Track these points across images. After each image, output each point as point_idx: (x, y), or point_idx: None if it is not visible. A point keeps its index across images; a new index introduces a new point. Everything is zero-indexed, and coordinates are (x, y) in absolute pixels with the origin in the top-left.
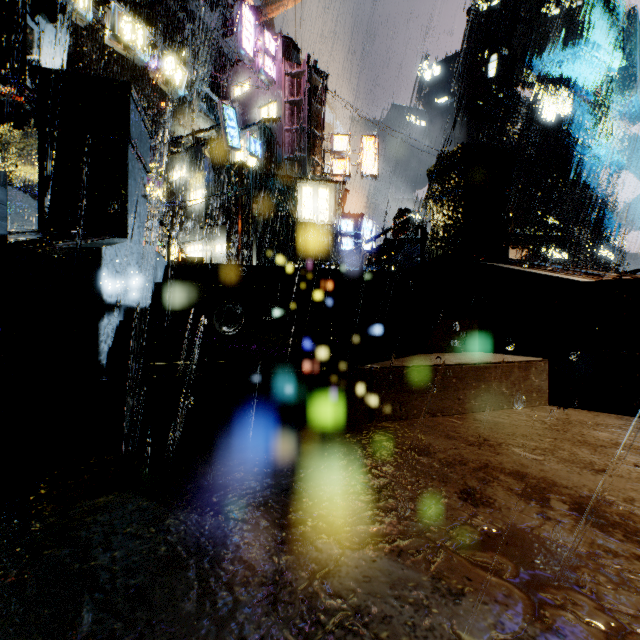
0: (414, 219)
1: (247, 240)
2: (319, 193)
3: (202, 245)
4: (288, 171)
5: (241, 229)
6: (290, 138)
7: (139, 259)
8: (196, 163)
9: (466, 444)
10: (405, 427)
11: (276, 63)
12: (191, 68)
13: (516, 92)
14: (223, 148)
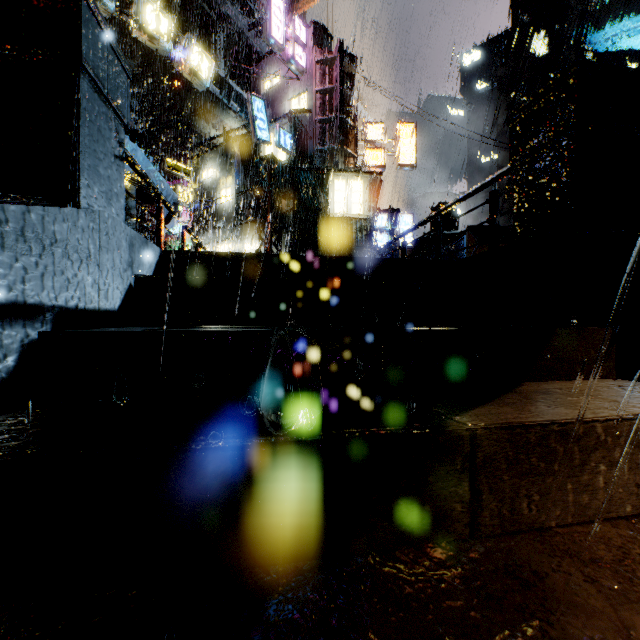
0: (453, 213)
1: (276, 237)
2: (352, 185)
3: (232, 244)
4: (319, 164)
5: (270, 226)
6: (321, 129)
7: (97, 239)
8: (226, 161)
9: None
10: (554, 563)
11: (307, 51)
12: (222, 67)
13: None
14: (253, 144)
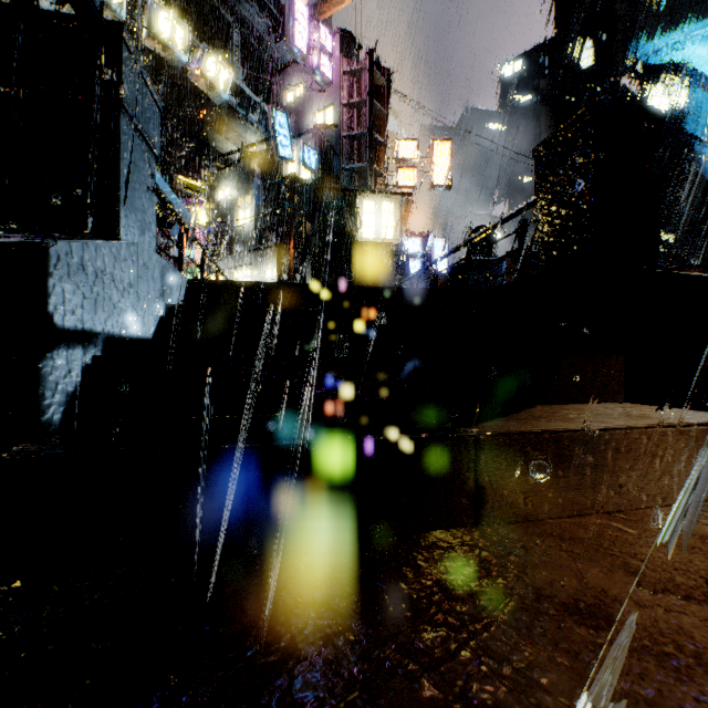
0: (492, 237)
1: (300, 263)
2: (382, 208)
3: (251, 270)
4: (346, 184)
5: (293, 251)
6: (349, 146)
7: (136, 270)
8: (244, 179)
9: (678, 596)
10: (539, 540)
11: (333, 61)
12: (240, 76)
13: (616, 84)
14: (274, 161)
